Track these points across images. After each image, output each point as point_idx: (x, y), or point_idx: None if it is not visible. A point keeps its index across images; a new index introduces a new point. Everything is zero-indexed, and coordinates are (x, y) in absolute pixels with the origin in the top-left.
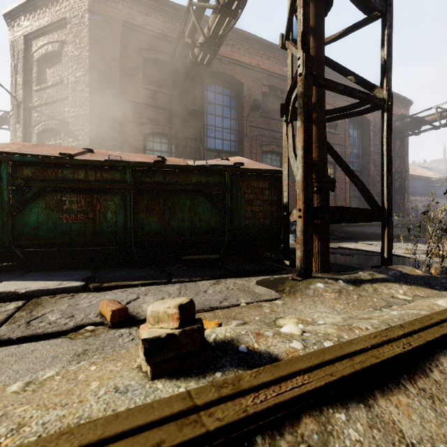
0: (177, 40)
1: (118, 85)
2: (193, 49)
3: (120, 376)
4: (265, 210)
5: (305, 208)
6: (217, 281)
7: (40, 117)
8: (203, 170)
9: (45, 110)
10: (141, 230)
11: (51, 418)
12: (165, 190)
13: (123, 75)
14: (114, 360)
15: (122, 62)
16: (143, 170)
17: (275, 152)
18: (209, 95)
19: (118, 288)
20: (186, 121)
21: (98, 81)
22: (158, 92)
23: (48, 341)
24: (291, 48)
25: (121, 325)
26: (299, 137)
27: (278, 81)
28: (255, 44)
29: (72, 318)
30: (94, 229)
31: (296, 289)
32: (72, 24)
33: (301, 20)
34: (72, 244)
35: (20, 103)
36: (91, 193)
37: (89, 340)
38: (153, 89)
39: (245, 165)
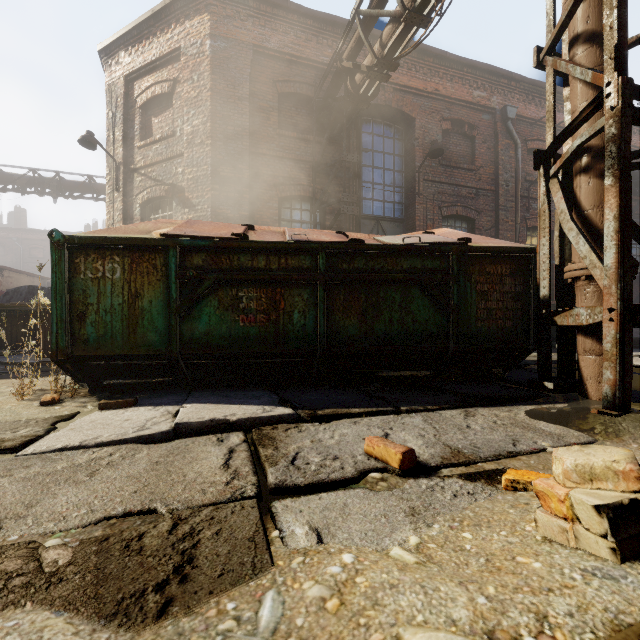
0: (328, 64)
1: (247, 133)
2: (353, 75)
3: (544, 551)
4: (505, 307)
5: (621, 307)
6: (465, 411)
7: (145, 182)
8: (420, 250)
9: (151, 172)
10: (336, 337)
11: (565, 608)
12: (369, 280)
13: (253, 119)
14: (476, 525)
15: (252, 101)
16: (339, 254)
17: (460, 217)
18: (365, 138)
19: (339, 418)
20: (336, 177)
21: (222, 130)
22: (298, 139)
23: (346, 491)
24: (568, 68)
25: (412, 474)
26: (610, 201)
27: (465, 111)
28: (432, 60)
29: (340, 461)
30: (277, 335)
31: (617, 429)
32: (189, 56)
33: (614, 27)
34: (249, 355)
35: (119, 165)
36: (274, 286)
37: (397, 493)
38: (291, 136)
39: (473, 242)
